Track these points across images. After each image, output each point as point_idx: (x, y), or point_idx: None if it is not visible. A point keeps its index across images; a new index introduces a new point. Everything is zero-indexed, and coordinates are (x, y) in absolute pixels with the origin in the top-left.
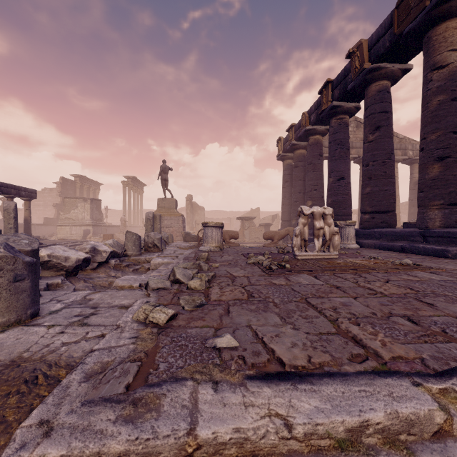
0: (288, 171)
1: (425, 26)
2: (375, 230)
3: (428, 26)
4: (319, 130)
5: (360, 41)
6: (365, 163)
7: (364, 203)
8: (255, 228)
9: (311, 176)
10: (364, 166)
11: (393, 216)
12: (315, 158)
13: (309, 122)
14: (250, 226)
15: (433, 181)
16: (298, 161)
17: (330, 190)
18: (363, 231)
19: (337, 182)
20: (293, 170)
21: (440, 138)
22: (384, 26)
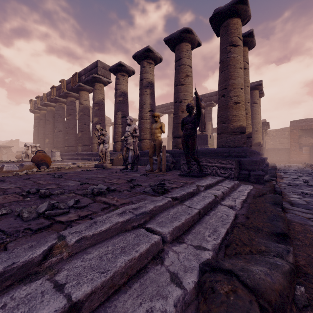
0: (37, 120)
1: (78, 89)
2: (68, 153)
3: (78, 90)
4: (52, 105)
5: (63, 79)
6: (66, 127)
7: (65, 142)
8: (12, 154)
9: (48, 127)
10: (66, 128)
11: (76, 148)
12: (51, 118)
13: (47, 99)
14: (8, 152)
15: (79, 138)
16: (42, 117)
17: (56, 135)
18: (64, 154)
19: (58, 132)
20: (39, 121)
21: (81, 125)
22: (70, 80)
